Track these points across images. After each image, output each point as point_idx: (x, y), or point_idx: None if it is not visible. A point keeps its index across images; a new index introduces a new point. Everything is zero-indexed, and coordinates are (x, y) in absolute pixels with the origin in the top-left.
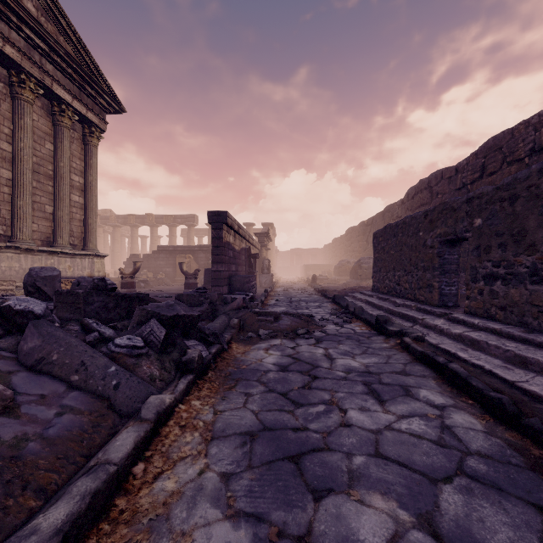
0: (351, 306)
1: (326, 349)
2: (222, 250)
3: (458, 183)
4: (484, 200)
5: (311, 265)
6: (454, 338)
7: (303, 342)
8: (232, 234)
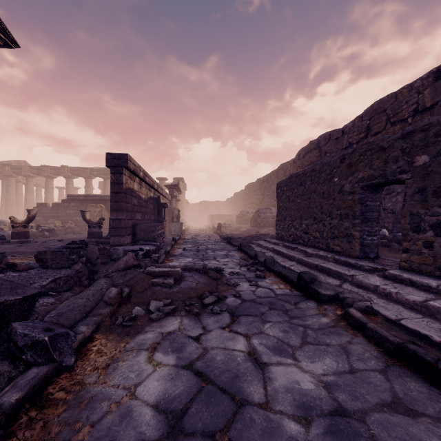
0: (260, 256)
1: (248, 338)
2: (123, 197)
3: (345, 143)
4: (432, 132)
5: (216, 215)
6: (413, 309)
7: (212, 322)
8: (137, 181)
